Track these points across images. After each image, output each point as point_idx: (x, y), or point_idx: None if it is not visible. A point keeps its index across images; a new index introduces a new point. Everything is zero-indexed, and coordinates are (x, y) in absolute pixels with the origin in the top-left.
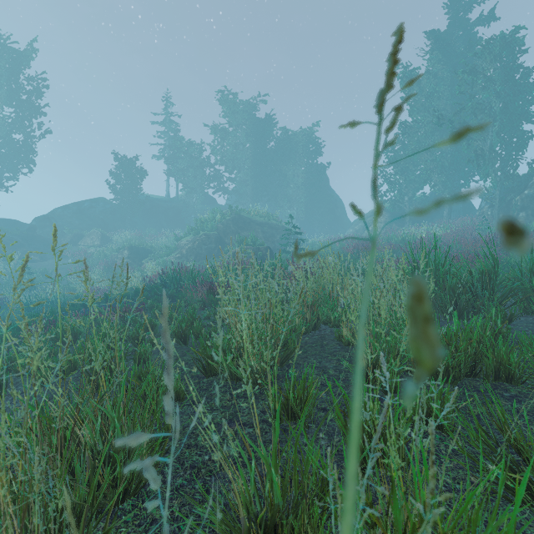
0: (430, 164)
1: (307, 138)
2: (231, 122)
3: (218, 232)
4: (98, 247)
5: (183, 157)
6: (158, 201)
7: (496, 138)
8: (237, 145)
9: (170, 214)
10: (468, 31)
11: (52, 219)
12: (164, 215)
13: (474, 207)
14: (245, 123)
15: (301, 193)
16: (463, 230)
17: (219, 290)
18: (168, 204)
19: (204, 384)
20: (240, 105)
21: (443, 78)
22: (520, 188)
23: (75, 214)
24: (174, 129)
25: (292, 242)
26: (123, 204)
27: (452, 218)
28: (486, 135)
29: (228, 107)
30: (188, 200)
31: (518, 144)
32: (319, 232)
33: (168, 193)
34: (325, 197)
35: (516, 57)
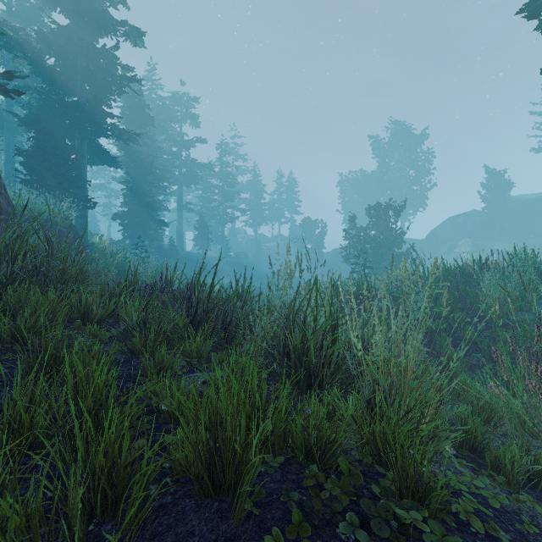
0: None
1: None
2: None
3: None
4: None
5: None
6: (531, 202)
7: None
8: None
9: None
10: None
11: (435, 235)
12: (540, 215)
13: None
14: None
15: None
16: None
17: None
18: None
19: None
20: None
21: None
22: None
23: (451, 229)
24: None
25: None
26: (491, 213)
27: None
28: None
29: None
30: None
31: None
32: None
33: None
34: None
35: None
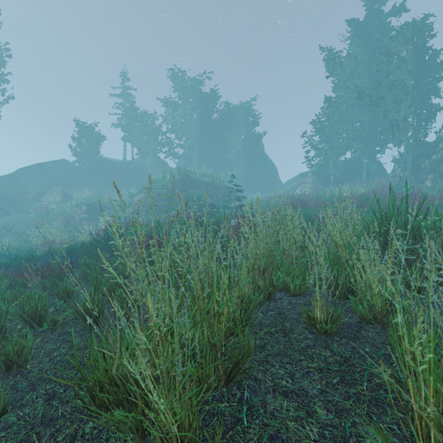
0: (351, 133)
1: (246, 111)
2: (180, 95)
3: (167, 190)
4: (58, 203)
5: (138, 125)
6: (115, 163)
7: (408, 111)
8: (185, 116)
9: (126, 174)
10: (382, 20)
11: (17, 178)
12: (121, 176)
13: (386, 171)
14: (193, 96)
15: (241, 158)
16: (382, 189)
17: (105, 265)
18: (125, 166)
19: (81, 442)
20: (188, 81)
21: (362, 60)
22: (428, 154)
23: (38, 174)
24: (130, 101)
25: (234, 199)
26: (83, 166)
27: (369, 179)
28: (401, 107)
29: (177, 82)
30: (143, 163)
31: (427, 116)
32: (256, 191)
33: (125, 156)
34: (261, 161)
35: (425, 41)
